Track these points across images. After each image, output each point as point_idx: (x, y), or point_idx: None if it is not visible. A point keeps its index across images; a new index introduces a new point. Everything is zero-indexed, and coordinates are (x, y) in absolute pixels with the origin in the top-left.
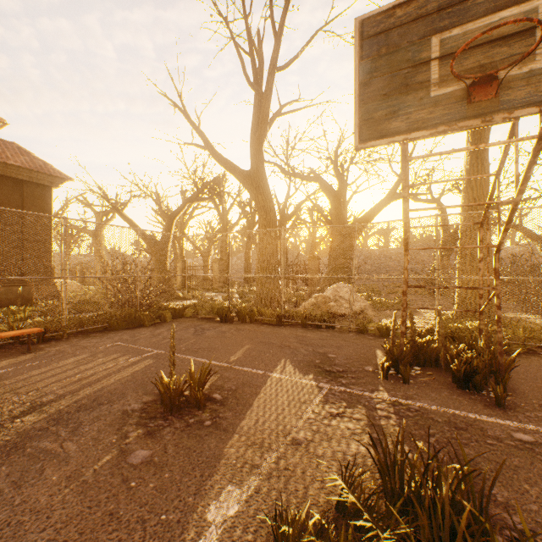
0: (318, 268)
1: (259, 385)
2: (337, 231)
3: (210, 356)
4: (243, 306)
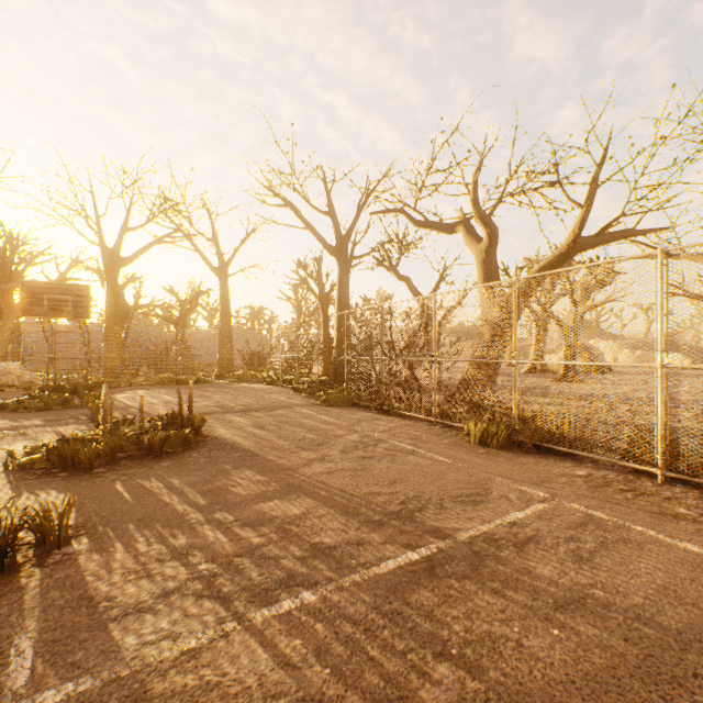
0: None
1: None
2: (4, 313)
3: None
4: None
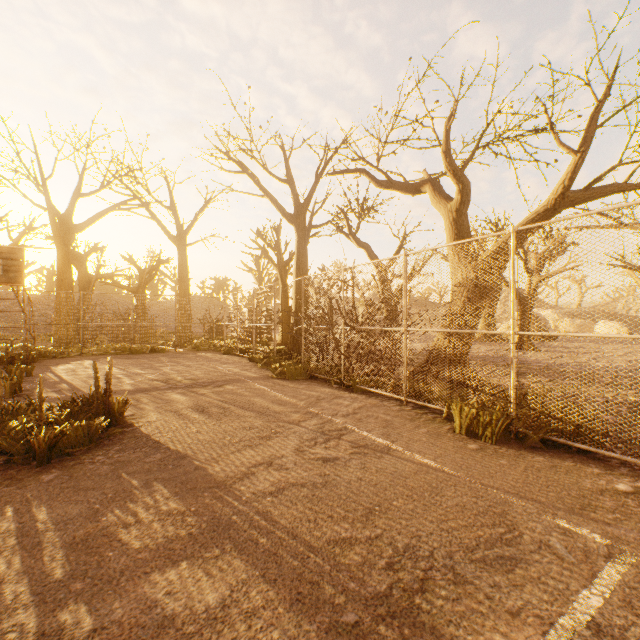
0: None
1: None
2: None
3: None
4: None
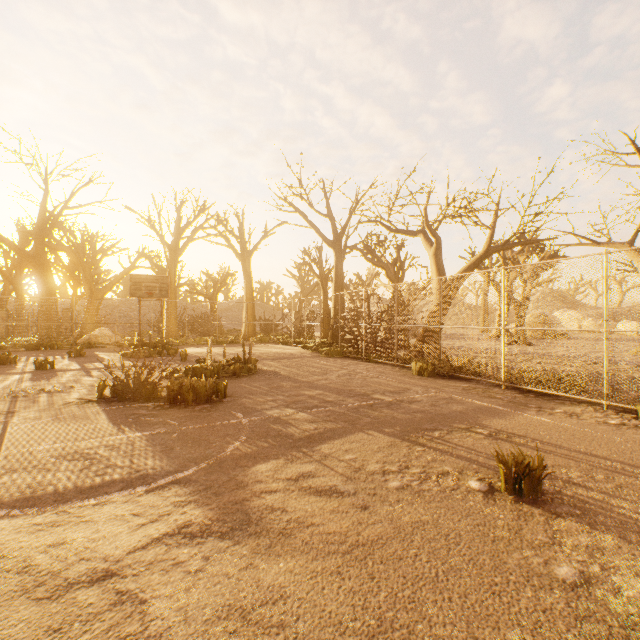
0: (98, 319)
1: (95, 354)
2: (94, 292)
3: (61, 354)
4: (33, 343)
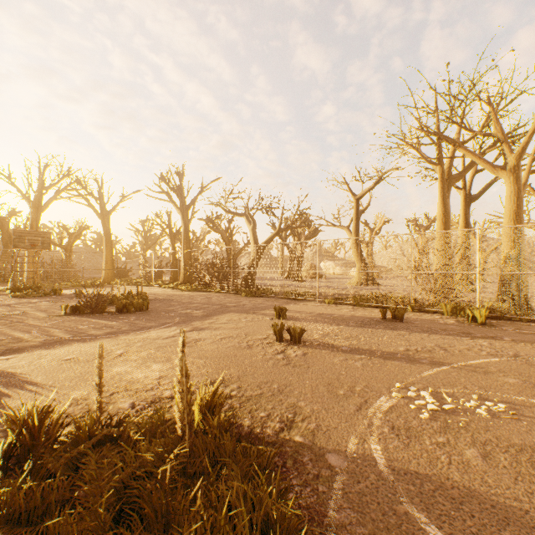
0: None
1: None
2: None
3: None
4: None
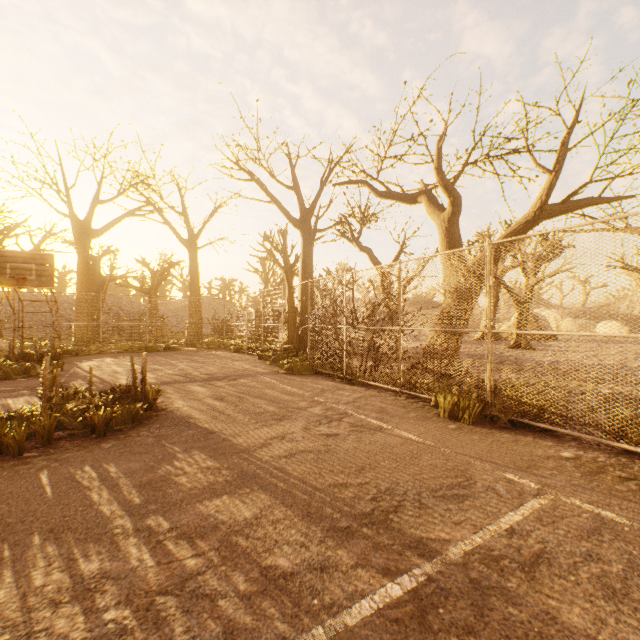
0: None
1: None
2: None
3: None
4: None
